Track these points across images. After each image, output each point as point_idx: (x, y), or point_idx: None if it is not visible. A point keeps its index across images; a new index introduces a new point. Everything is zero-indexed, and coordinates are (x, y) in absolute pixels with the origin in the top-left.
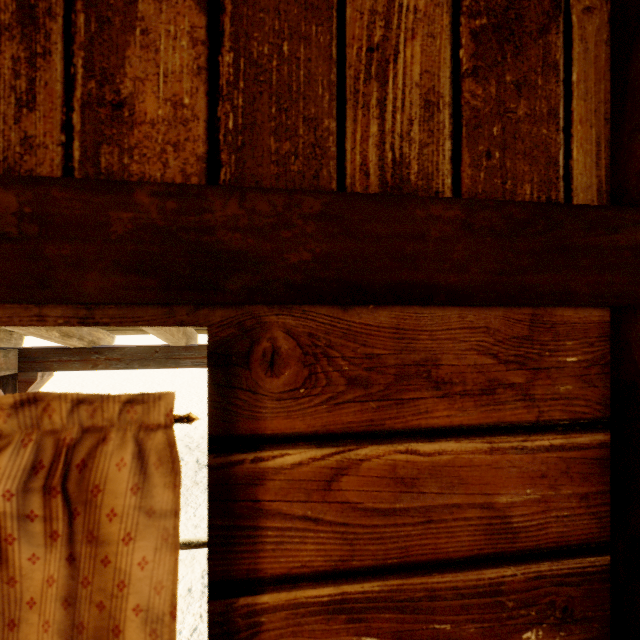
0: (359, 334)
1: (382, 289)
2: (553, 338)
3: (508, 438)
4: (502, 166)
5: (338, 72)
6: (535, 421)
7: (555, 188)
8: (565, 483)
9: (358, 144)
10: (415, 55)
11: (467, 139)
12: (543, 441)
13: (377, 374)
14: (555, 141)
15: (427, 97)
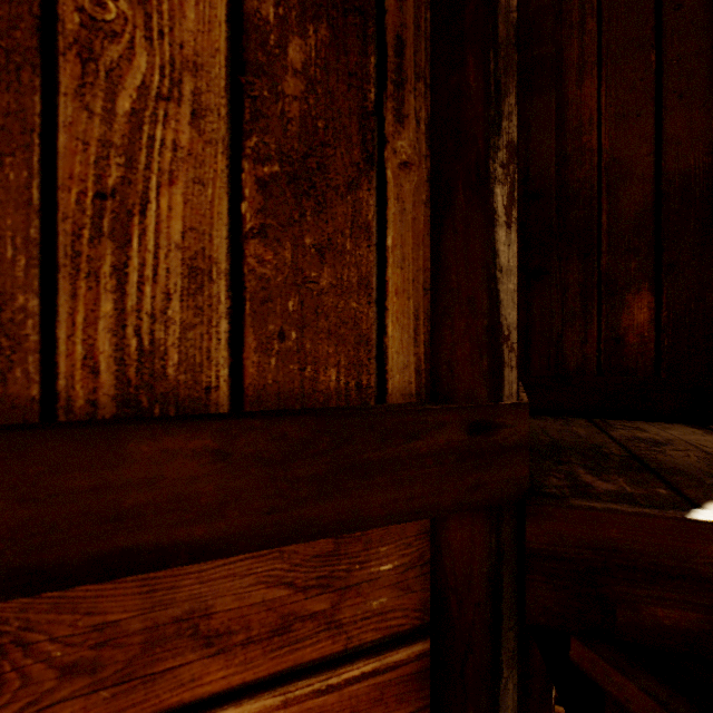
0: (82, 599)
1: (82, 567)
2: (365, 547)
3: (308, 681)
4: (300, 348)
5: (44, 225)
6: (343, 650)
7: (367, 371)
8: (379, 712)
9: (80, 329)
10: (175, 206)
11: (252, 317)
12: (353, 671)
13: (113, 649)
14: (367, 315)
15: (194, 263)
